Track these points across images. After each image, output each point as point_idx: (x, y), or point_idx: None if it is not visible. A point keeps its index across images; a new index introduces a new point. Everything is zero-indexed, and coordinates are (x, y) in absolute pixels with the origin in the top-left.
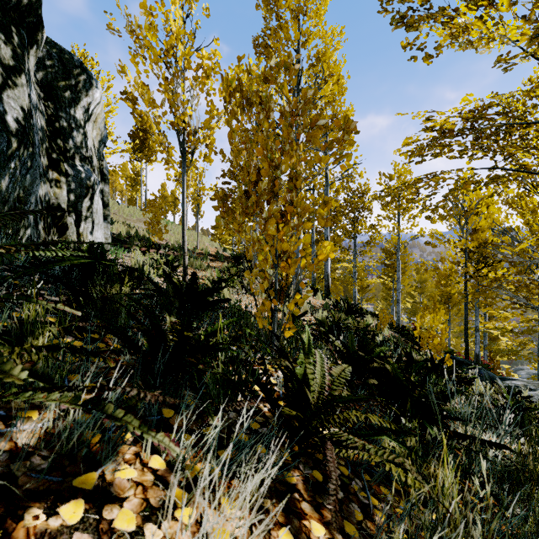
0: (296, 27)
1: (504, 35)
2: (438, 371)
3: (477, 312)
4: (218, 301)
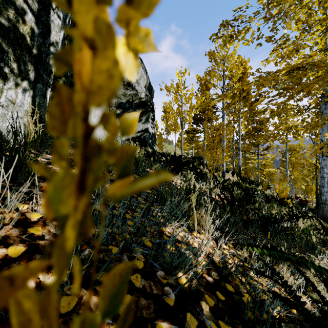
0: (222, 65)
1: None
2: (278, 202)
3: None
4: None
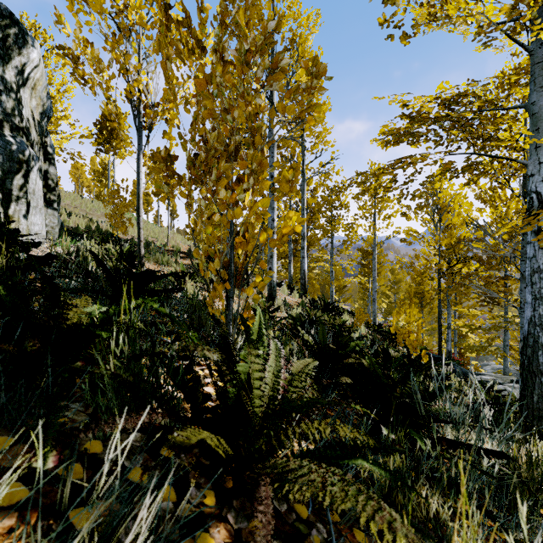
0: (269, 5)
1: (482, 13)
2: (415, 368)
3: (449, 309)
4: (167, 290)
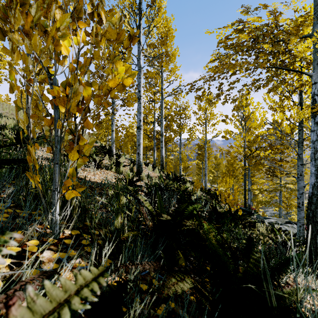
0: None
1: None
2: (234, 219)
3: (249, 179)
4: (13, 159)
